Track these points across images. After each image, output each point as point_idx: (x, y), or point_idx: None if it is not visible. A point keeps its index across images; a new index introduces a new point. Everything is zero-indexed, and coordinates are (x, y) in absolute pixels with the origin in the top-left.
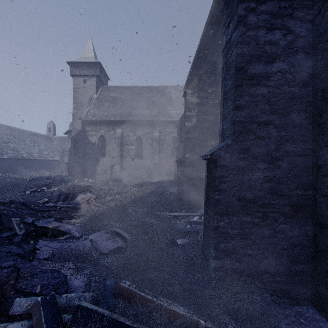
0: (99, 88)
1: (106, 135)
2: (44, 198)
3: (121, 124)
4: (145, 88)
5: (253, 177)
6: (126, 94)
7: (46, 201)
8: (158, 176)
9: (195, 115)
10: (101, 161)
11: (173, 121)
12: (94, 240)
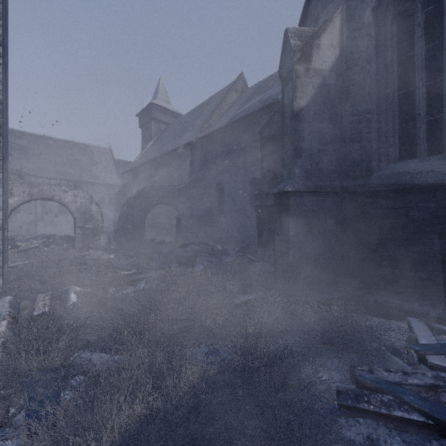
0: None
1: None
2: None
3: None
4: (63, 142)
5: (157, 221)
6: (39, 145)
7: None
8: None
9: None
10: (14, 217)
11: (101, 183)
12: None
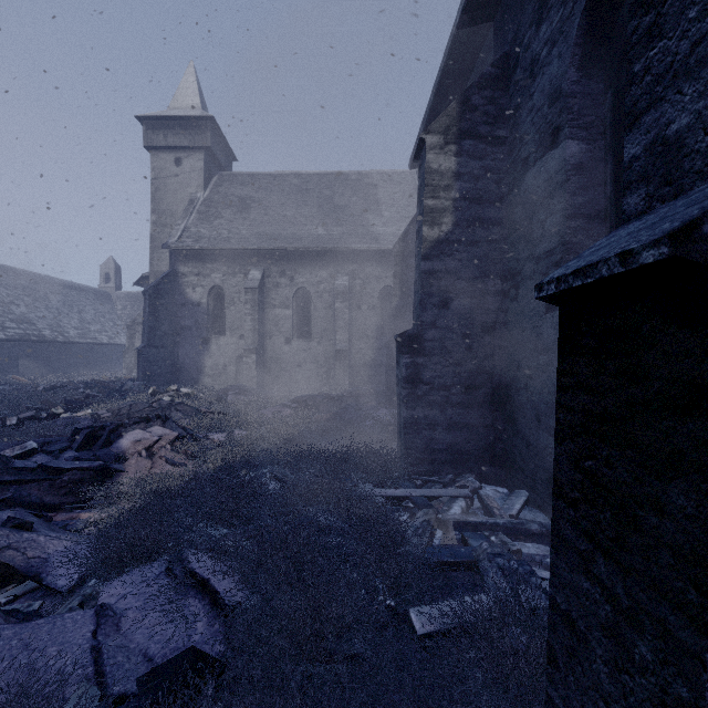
0: (212, 178)
1: (225, 283)
2: (40, 437)
3: (260, 259)
4: (318, 177)
5: None
6: (273, 191)
7: (32, 449)
8: (346, 379)
9: (450, 206)
10: (214, 346)
11: (384, 252)
12: (114, 608)
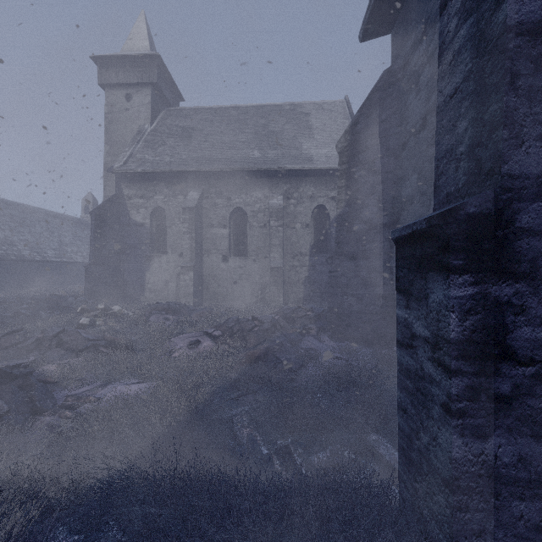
0: (160, 112)
1: (167, 205)
2: None
3: (199, 181)
4: (254, 108)
5: None
6: (213, 121)
7: None
8: (280, 296)
9: None
10: (156, 263)
11: (317, 172)
12: None
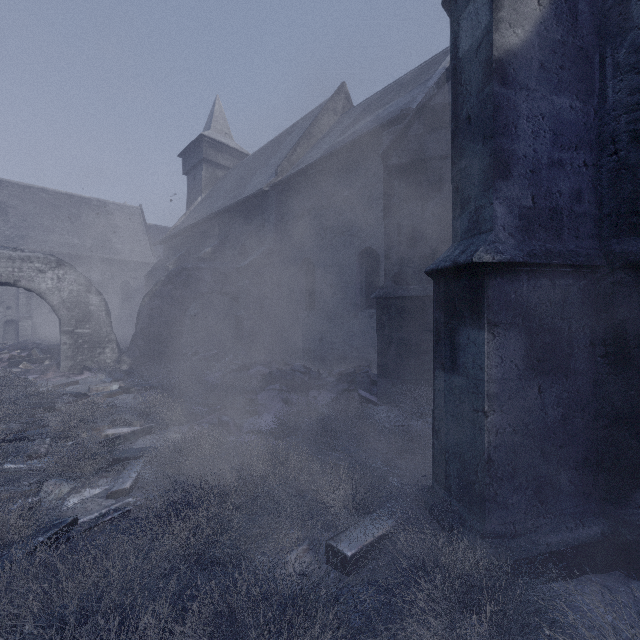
0: None
1: None
2: None
3: None
4: (65, 196)
5: (206, 321)
6: (26, 201)
7: None
8: None
9: None
10: None
11: (124, 261)
12: None
